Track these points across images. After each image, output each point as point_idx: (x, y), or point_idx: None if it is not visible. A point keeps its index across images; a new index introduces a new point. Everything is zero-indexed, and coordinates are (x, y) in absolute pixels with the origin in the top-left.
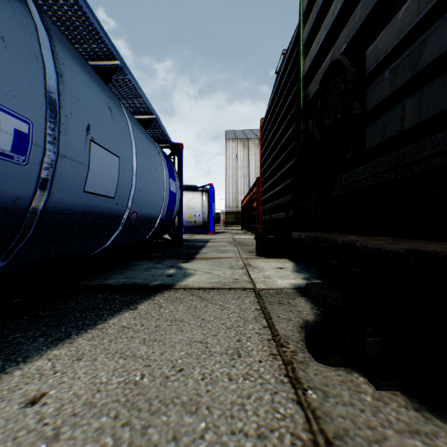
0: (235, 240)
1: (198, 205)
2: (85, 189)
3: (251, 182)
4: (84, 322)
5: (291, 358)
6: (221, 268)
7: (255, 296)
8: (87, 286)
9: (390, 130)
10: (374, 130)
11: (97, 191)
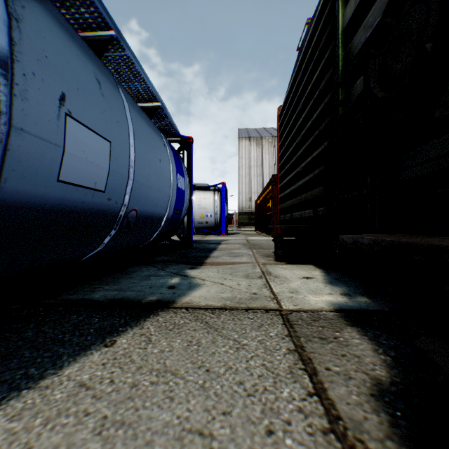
0: (249, 242)
1: (209, 205)
2: (60, 178)
3: (264, 182)
4: (27, 370)
5: None
6: (234, 277)
7: (284, 323)
8: (66, 301)
9: None
10: None
11: (79, 181)
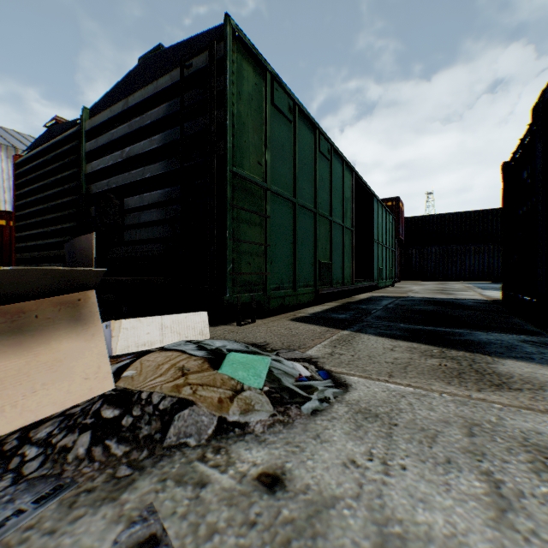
0: None
1: None
2: None
3: None
4: None
5: None
6: None
7: None
8: None
9: (133, 237)
10: (128, 234)
11: None
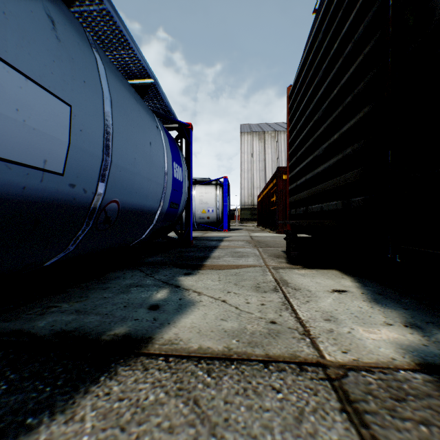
0: (253, 239)
1: (211, 200)
2: None
3: (267, 177)
4: None
5: None
6: (240, 289)
7: (343, 409)
8: None
9: None
10: None
11: (11, 155)
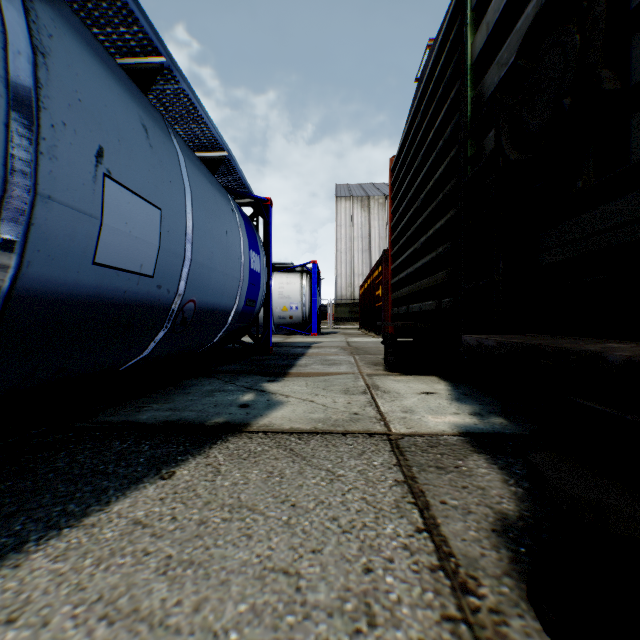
0: (351, 345)
1: (295, 293)
2: (96, 260)
3: (373, 260)
4: (65, 507)
5: (496, 635)
6: (329, 392)
7: (392, 450)
8: (103, 424)
9: None
10: None
11: (120, 263)
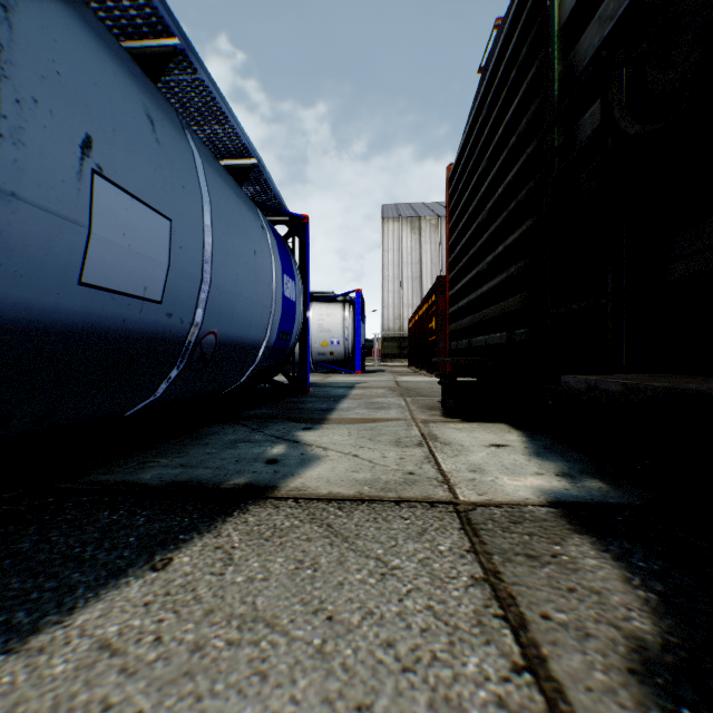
0: (400, 385)
1: (336, 326)
2: (83, 279)
3: (424, 288)
4: (10, 616)
5: None
6: (376, 444)
7: (463, 528)
8: (94, 485)
9: None
10: None
11: (116, 284)
